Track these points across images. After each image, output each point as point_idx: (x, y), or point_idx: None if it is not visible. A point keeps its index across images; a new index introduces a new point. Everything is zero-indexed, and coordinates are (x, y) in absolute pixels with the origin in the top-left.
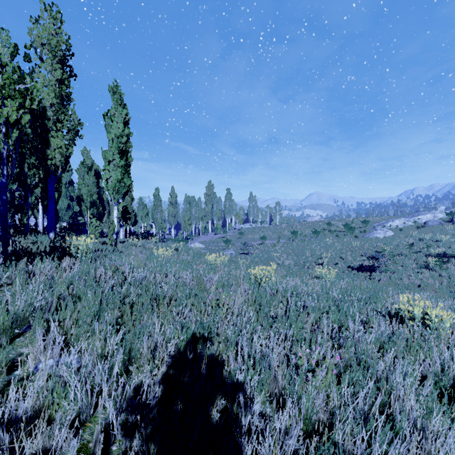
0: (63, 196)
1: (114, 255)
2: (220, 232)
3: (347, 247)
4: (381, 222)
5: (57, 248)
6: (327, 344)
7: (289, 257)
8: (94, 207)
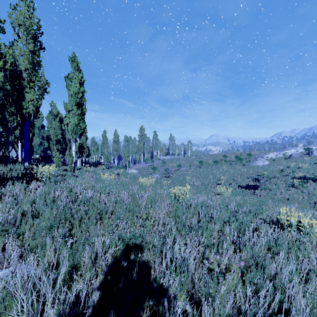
0: (37, 136)
1: (70, 179)
2: (149, 162)
3: (237, 172)
4: (260, 155)
5: (27, 174)
6: (231, 249)
7: (198, 179)
8: (59, 144)
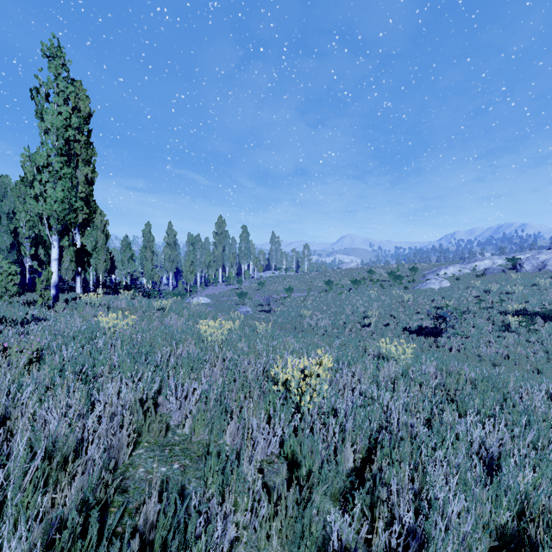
0: (4, 231)
1: None
2: (233, 282)
3: (397, 301)
4: (432, 270)
5: None
6: None
7: (325, 316)
8: (41, 246)
